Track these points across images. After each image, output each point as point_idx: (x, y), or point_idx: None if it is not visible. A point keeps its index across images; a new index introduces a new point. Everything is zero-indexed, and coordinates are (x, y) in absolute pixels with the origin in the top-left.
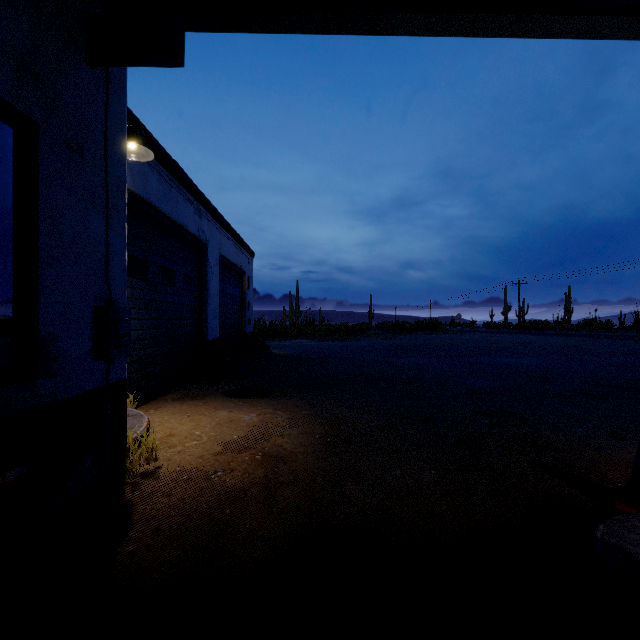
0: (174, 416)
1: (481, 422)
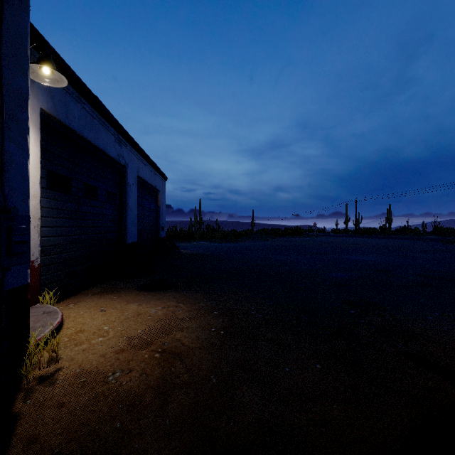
0: (89, 310)
1: (349, 312)
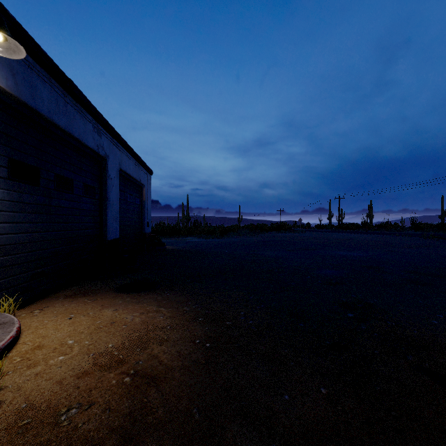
0: (55, 318)
1: (347, 316)
